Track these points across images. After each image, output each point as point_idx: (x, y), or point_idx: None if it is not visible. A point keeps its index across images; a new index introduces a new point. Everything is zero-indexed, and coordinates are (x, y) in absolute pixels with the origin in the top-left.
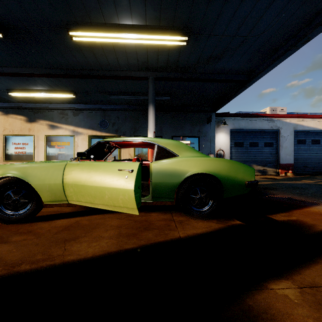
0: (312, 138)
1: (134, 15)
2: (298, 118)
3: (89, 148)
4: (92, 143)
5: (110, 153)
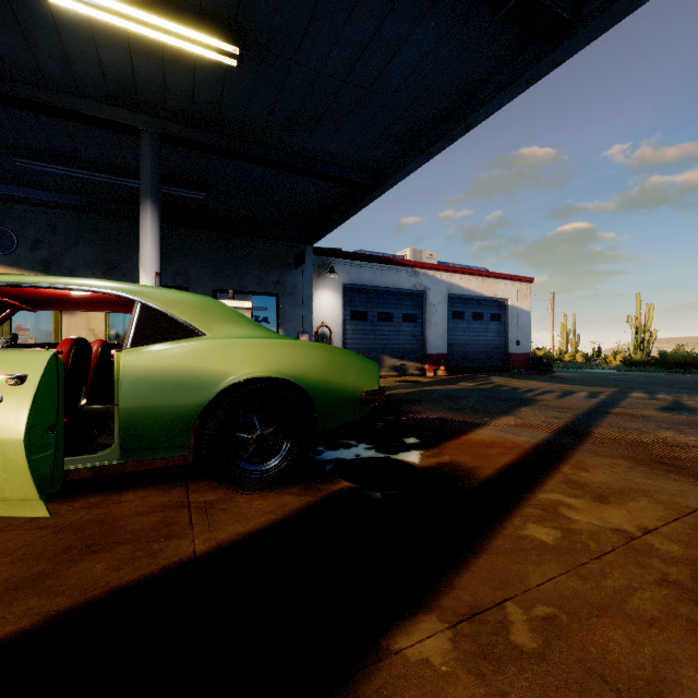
0: (473, 310)
1: None
2: (454, 274)
3: None
4: None
5: None
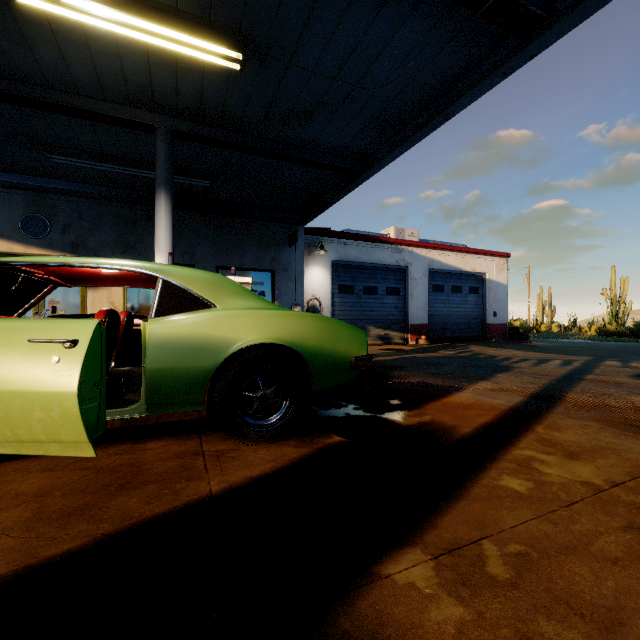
0: (453, 283)
1: None
2: (434, 250)
3: None
4: None
5: (38, 297)
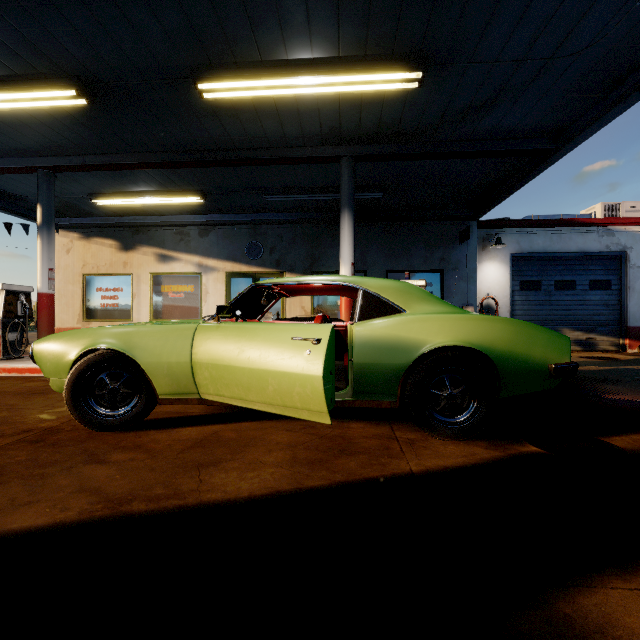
0: None
1: (315, 40)
2: None
3: (236, 298)
4: (233, 287)
5: (270, 306)
